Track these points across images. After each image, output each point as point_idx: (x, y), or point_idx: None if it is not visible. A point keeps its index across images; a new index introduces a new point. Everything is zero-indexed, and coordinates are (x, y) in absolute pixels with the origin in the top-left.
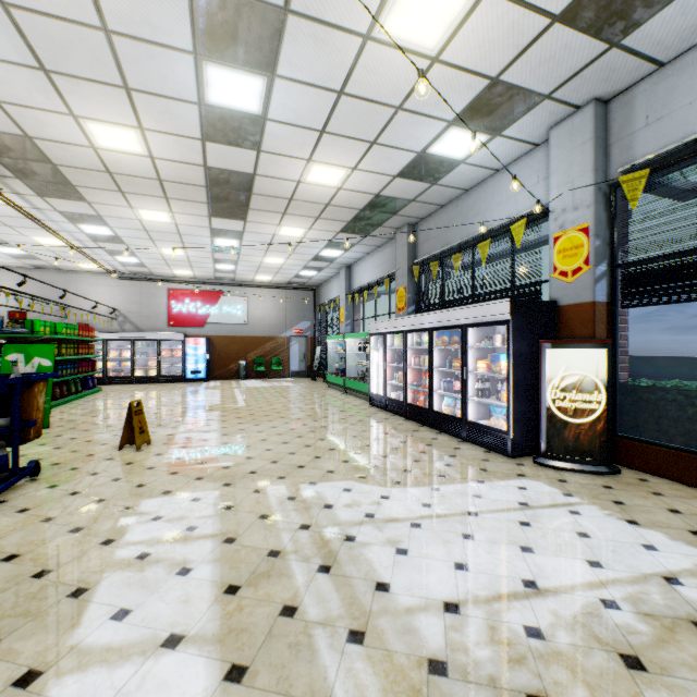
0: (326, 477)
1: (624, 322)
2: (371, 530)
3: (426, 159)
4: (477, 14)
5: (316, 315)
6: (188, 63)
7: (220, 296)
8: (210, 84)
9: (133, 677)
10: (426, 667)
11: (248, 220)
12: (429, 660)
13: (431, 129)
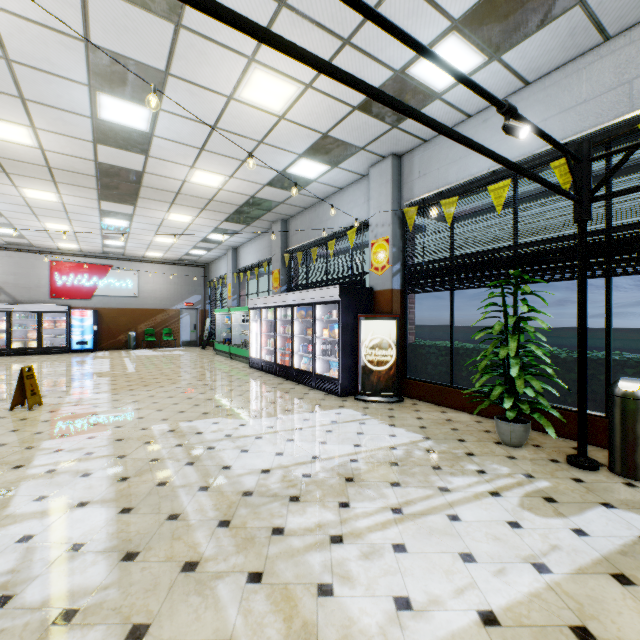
0: (201, 417)
1: (412, 303)
2: (227, 443)
3: (287, 176)
4: (305, 98)
5: (207, 289)
6: (84, 91)
7: (109, 270)
8: (103, 106)
9: (57, 520)
10: (242, 494)
11: (138, 206)
12: (244, 492)
13: (287, 157)
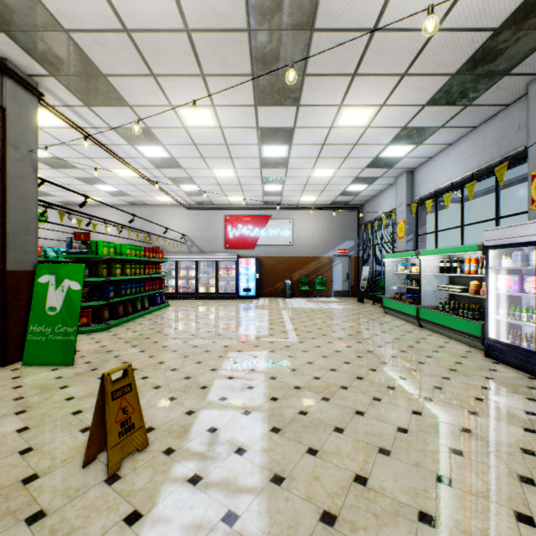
0: None
1: None
2: None
3: None
4: None
5: (359, 234)
6: None
7: (268, 220)
8: None
9: None
10: None
11: (302, 103)
12: None
13: None
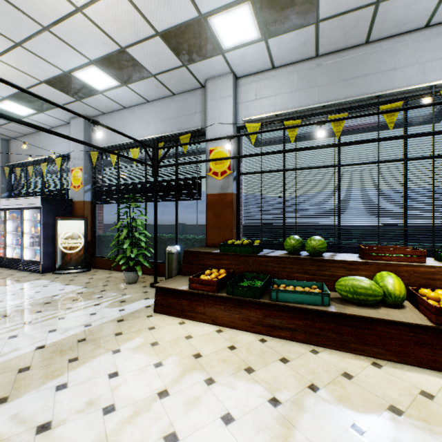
0: None
1: (101, 210)
2: None
3: None
4: None
5: None
6: None
7: None
8: None
9: None
10: None
11: None
12: None
13: None
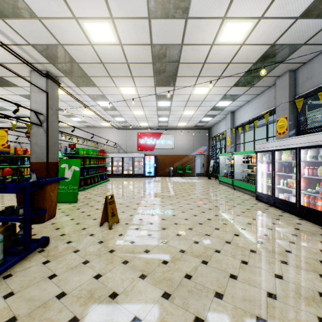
0: (272, 309)
1: None
2: None
3: None
4: None
5: (209, 143)
6: None
7: (160, 135)
8: None
9: None
10: None
11: (176, 86)
12: None
13: None
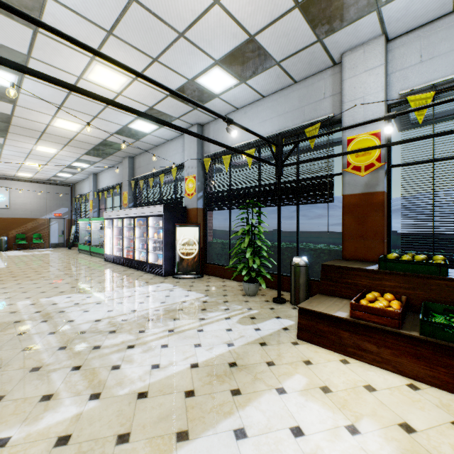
0: (58, 294)
1: (211, 217)
2: (75, 308)
3: (129, 129)
4: (134, 85)
5: (73, 203)
6: None
7: None
8: None
9: None
10: (78, 333)
11: (8, 138)
12: (80, 332)
13: (127, 118)
